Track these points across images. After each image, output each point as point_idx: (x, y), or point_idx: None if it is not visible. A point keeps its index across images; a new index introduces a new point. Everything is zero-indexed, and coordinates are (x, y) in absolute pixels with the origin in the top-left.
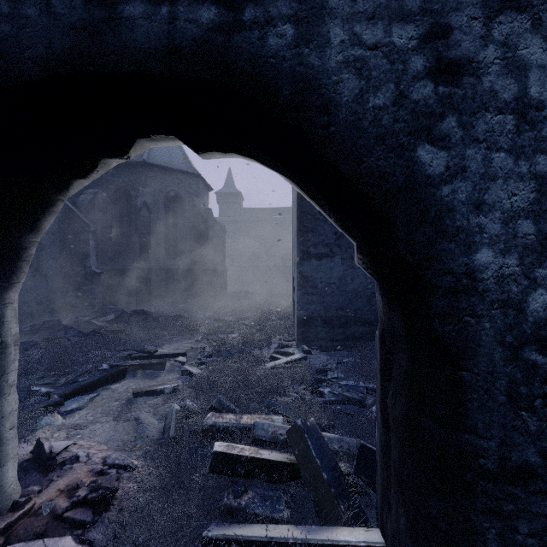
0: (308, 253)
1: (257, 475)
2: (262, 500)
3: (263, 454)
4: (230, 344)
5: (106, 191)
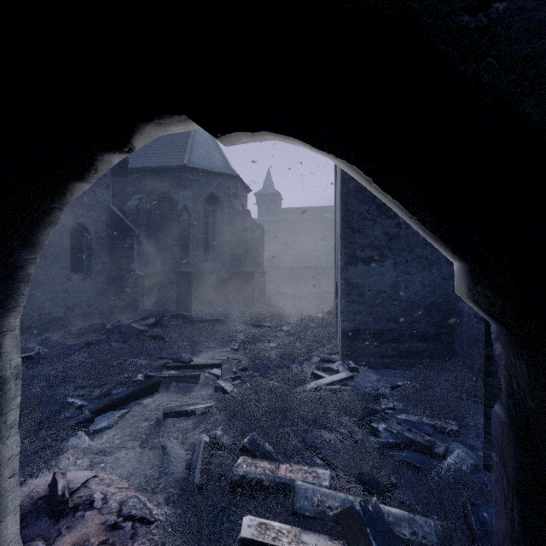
0: (355, 257)
1: None
2: None
3: (307, 543)
4: (267, 355)
5: (150, 197)
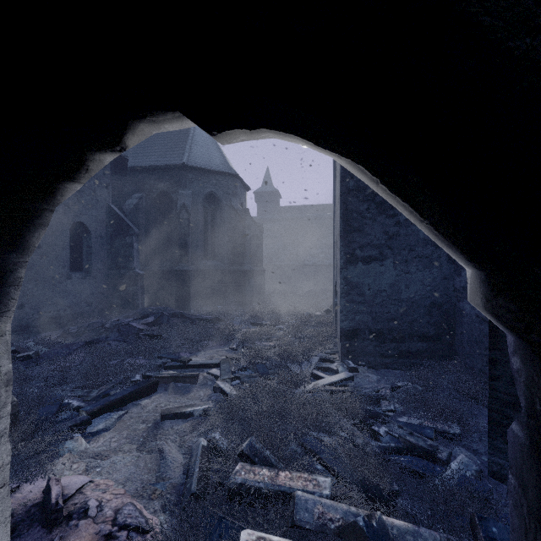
0: (354, 256)
1: None
2: None
3: None
4: (266, 355)
5: (149, 195)
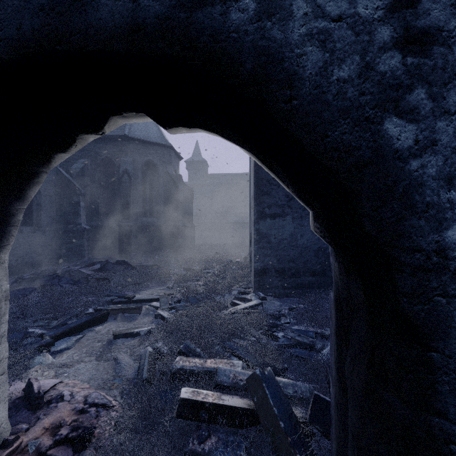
0: (264, 213)
1: (220, 420)
2: (224, 445)
3: (225, 400)
4: (196, 290)
5: (94, 161)
